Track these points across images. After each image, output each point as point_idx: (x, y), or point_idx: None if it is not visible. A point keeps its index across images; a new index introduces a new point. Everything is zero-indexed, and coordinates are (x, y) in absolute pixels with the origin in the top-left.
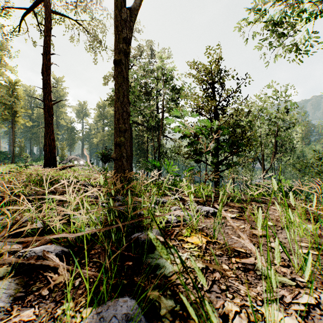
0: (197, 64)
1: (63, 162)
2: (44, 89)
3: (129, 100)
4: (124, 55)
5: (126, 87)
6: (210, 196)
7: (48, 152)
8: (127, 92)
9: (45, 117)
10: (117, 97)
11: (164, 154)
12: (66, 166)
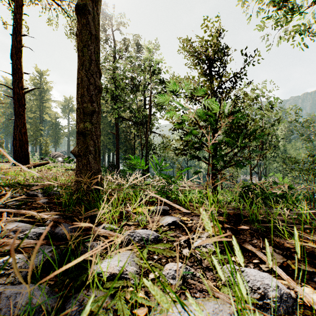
0: (191, 42)
1: (46, 158)
2: (13, 75)
3: (100, 69)
4: (91, 1)
5: (95, 49)
6: (223, 212)
7: (18, 148)
8: (96, 57)
9: (15, 108)
10: (81, 63)
11: (152, 150)
12: (38, 163)
